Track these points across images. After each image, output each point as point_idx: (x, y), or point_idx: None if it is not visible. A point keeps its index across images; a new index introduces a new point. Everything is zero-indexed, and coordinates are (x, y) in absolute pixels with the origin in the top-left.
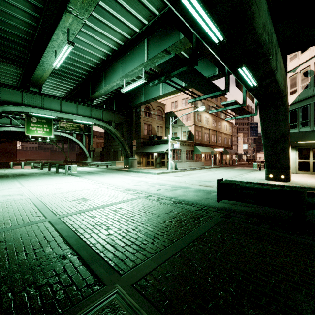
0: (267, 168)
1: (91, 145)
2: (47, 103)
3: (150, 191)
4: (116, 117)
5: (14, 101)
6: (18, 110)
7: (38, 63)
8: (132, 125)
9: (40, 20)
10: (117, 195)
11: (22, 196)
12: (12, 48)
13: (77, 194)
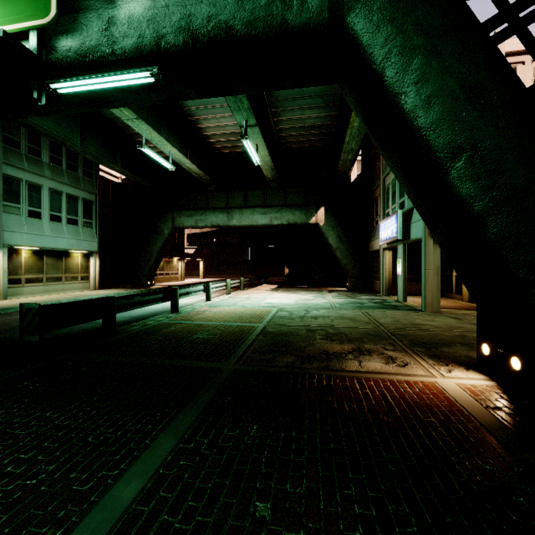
0: None
1: None
2: None
3: None
4: None
5: None
6: None
7: None
8: None
9: None
10: None
11: None
12: None
13: None
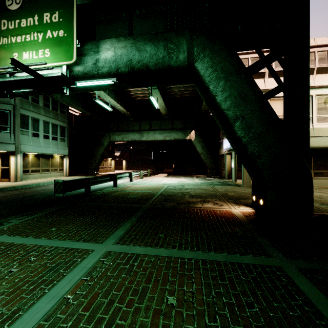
0: None
1: None
2: None
3: None
4: None
5: None
6: None
7: None
8: None
9: None
10: None
11: None
12: None
13: None
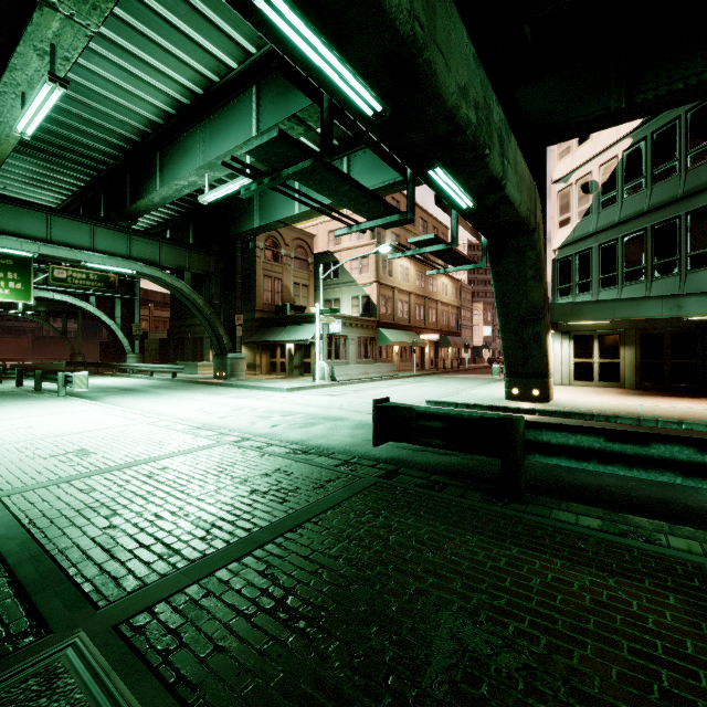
0: (509, 375)
1: (136, 324)
2: (9, 220)
3: (254, 428)
4: (195, 261)
5: None
6: None
7: None
8: (235, 279)
9: None
10: (171, 439)
11: None
12: None
13: (70, 440)
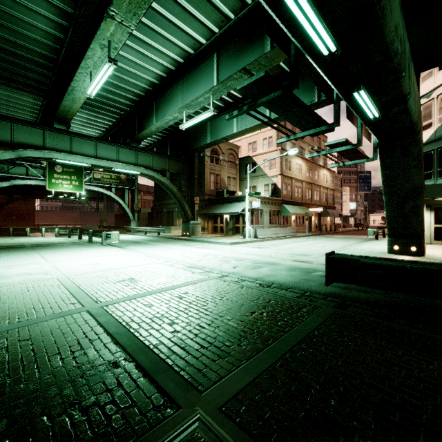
0: (391, 236)
1: (136, 204)
2: (77, 146)
3: (223, 268)
4: (171, 165)
5: (33, 143)
6: (39, 155)
7: (65, 91)
8: (194, 175)
9: (69, 31)
10: (179, 274)
11: (47, 274)
12: (30, 70)
13: (122, 272)
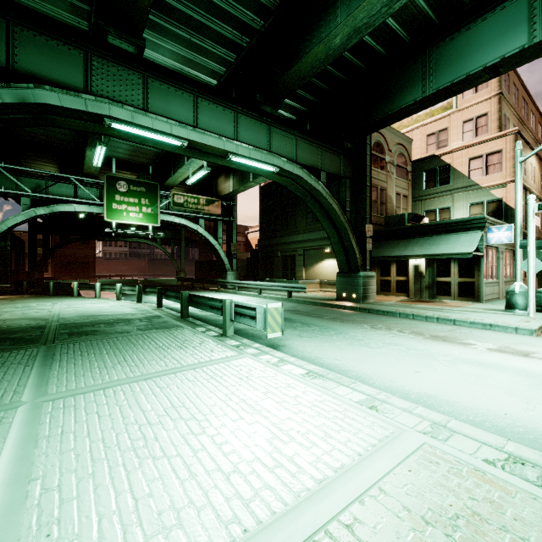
0: None
1: (234, 244)
2: (157, 100)
3: None
4: (326, 160)
5: (60, 81)
6: (72, 105)
7: None
8: (364, 182)
9: None
10: None
11: None
12: None
13: None
